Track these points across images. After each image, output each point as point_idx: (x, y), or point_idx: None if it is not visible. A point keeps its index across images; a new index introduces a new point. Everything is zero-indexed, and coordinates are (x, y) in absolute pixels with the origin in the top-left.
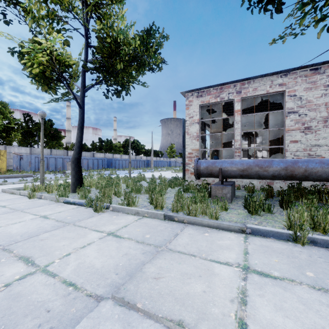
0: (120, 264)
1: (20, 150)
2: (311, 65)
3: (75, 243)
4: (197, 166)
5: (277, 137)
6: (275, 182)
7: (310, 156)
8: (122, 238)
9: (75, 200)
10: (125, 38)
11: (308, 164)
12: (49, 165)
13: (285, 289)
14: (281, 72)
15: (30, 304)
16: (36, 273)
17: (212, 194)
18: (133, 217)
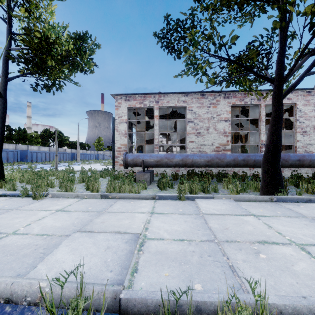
0: (75, 222)
1: None
2: (200, 92)
3: (29, 219)
4: (125, 159)
5: None
6: (180, 169)
7: (200, 152)
8: (70, 211)
9: (5, 192)
10: (57, 38)
11: (193, 157)
12: None
13: (168, 216)
14: (184, 93)
15: (19, 245)
16: (9, 235)
17: (136, 179)
18: (74, 200)
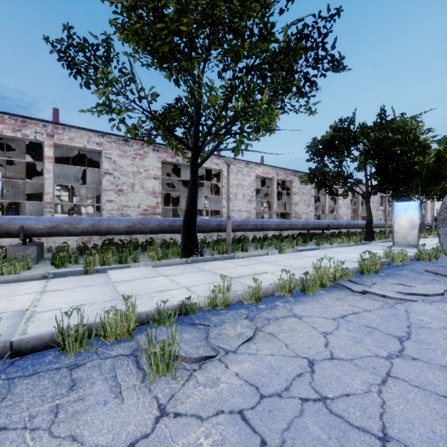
0: None
1: None
2: (123, 136)
3: None
4: None
5: None
6: (93, 240)
7: (122, 215)
8: None
9: None
10: None
11: (110, 222)
12: None
13: (67, 291)
14: (99, 132)
15: None
16: None
17: (9, 258)
18: None
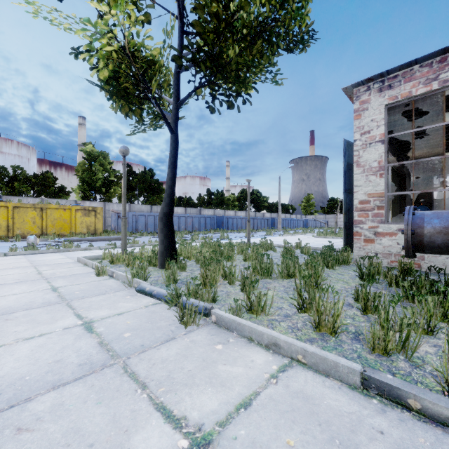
0: None
1: (119, 207)
2: None
3: None
4: (412, 227)
5: None
6: None
7: None
8: None
9: (152, 289)
10: None
11: None
12: (147, 225)
13: None
14: None
15: None
16: None
17: None
18: (264, 358)
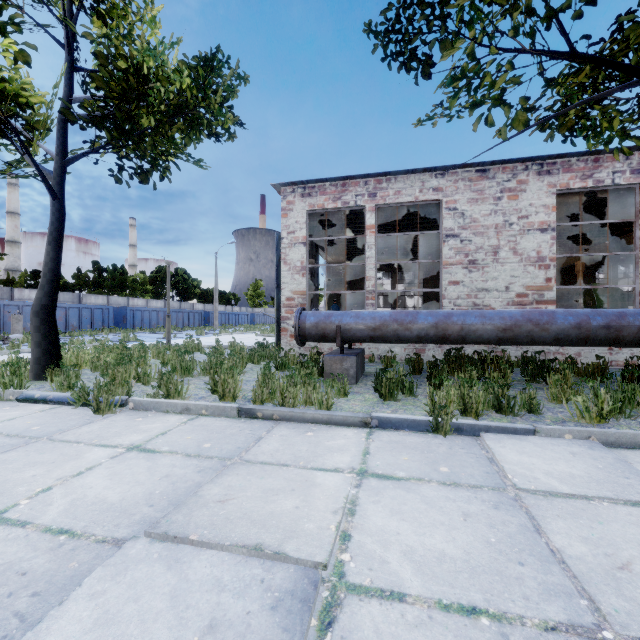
0: (157, 491)
1: None
2: (477, 163)
3: (59, 470)
4: (299, 323)
5: (437, 274)
6: (427, 348)
7: (475, 306)
8: (158, 452)
9: (46, 394)
10: (159, 67)
11: (465, 319)
12: None
13: (408, 490)
14: (437, 169)
15: None
16: None
17: (325, 371)
18: (178, 418)
